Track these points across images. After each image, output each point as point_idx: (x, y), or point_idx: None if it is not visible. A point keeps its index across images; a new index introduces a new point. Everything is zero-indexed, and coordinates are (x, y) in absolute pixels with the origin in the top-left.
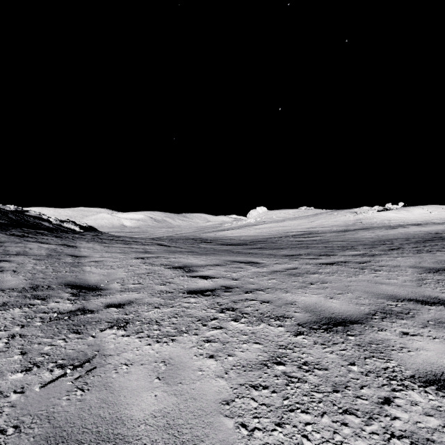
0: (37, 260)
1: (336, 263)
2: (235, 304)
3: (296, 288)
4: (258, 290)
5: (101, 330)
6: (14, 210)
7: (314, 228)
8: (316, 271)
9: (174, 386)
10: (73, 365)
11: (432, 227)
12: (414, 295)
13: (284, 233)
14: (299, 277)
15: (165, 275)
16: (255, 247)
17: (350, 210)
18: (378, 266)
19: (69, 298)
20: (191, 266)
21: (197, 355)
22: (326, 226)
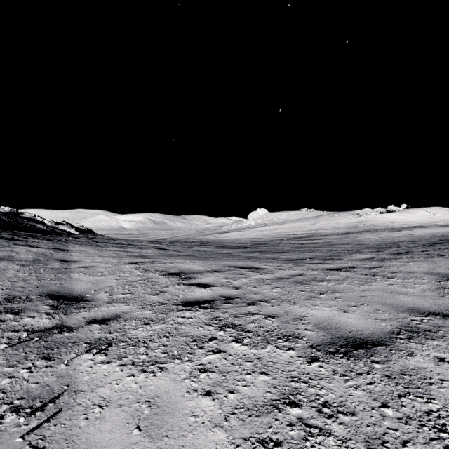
0: (22, 266)
1: (344, 269)
2: (236, 320)
3: (304, 299)
4: (262, 302)
5: (77, 355)
6: (8, 212)
7: (316, 230)
8: (324, 278)
9: (157, 442)
10: (32, 407)
11: (437, 229)
12: (439, 307)
13: (286, 236)
14: (306, 285)
15: (159, 283)
16: (256, 250)
17: (351, 212)
18: (390, 272)
19: (47, 312)
20: (188, 272)
21: (190, 391)
22: (328, 228)
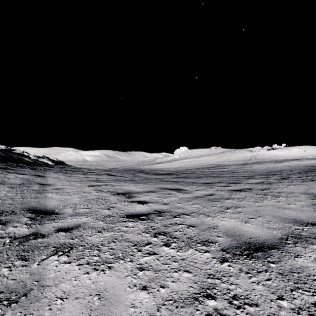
0: (11, 188)
1: (244, 190)
2: (166, 229)
3: (216, 213)
4: (184, 215)
5: (47, 256)
6: (4, 149)
7: (222, 162)
8: (229, 197)
9: None
10: (8, 300)
11: (308, 161)
12: (315, 219)
13: (201, 166)
14: (216, 202)
15: (110, 201)
16: (180, 176)
17: (247, 149)
18: (277, 193)
19: (26, 223)
20: (131, 193)
21: (131, 286)
22: (230, 160)
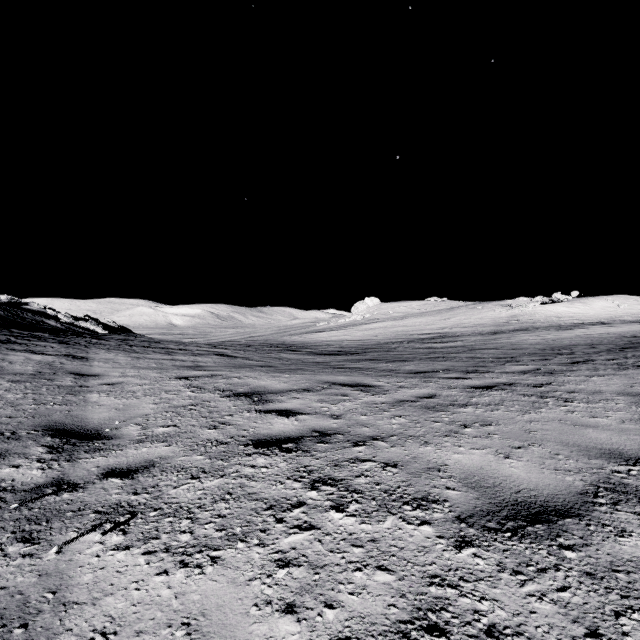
0: (14, 382)
1: (497, 387)
2: (337, 471)
3: (441, 436)
4: (376, 440)
5: (79, 533)
6: (6, 302)
7: (450, 328)
8: (468, 401)
9: None
10: None
11: (625, 327)
12: None
13: (406, 337)
14: (442, 413)
15: (219, 409)
16: (365, 357)
17: (500, 302)
18: (566, 392)
19: (40, 457)
20: (264, 392)
21: (260, 604)
22: (467, 325)
